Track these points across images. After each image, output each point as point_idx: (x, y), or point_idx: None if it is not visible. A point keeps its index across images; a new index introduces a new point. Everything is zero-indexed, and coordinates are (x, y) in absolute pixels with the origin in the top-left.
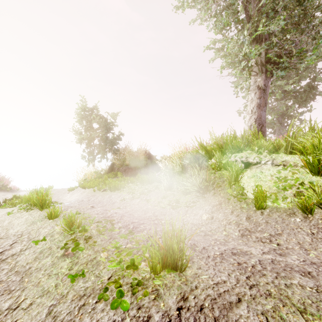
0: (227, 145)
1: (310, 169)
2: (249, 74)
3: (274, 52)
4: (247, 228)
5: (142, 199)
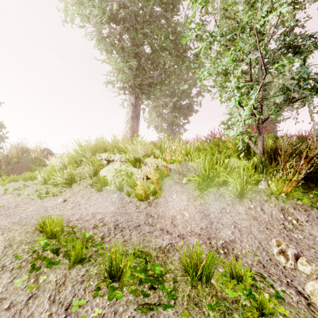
0: (98, 147)
1: (131, 164)
2: (124, 93)
3: (139, 81)
4: (80, 203)
5: (13, 194)
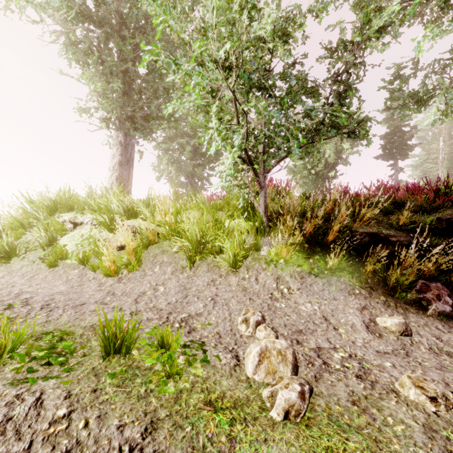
0: (61, 203)
1: (105, 227)
2: (107, 127)
3: (130, 111)
4: (16, 284)
5: None
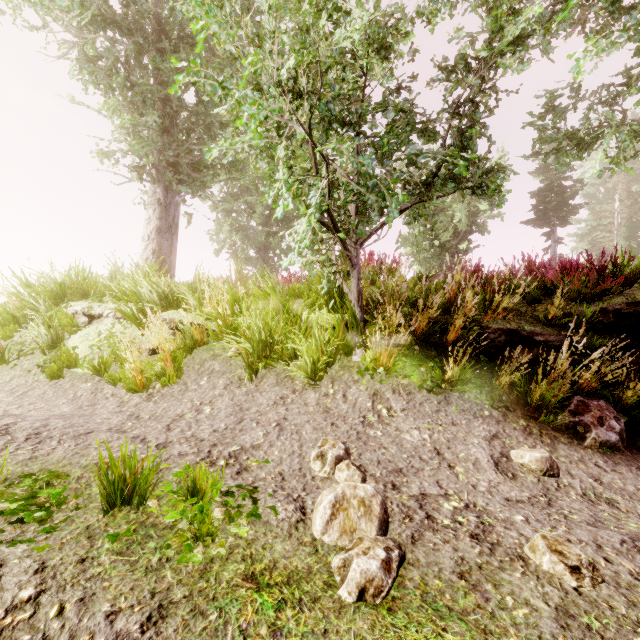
0: (71, 287)
1: (133, 322)
2: (140, 179)
3: (172, 156)
4: (0, 404)
5: None
